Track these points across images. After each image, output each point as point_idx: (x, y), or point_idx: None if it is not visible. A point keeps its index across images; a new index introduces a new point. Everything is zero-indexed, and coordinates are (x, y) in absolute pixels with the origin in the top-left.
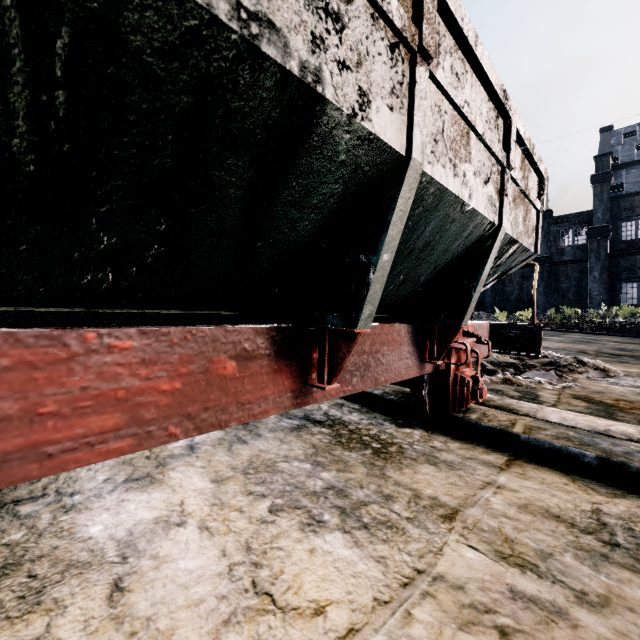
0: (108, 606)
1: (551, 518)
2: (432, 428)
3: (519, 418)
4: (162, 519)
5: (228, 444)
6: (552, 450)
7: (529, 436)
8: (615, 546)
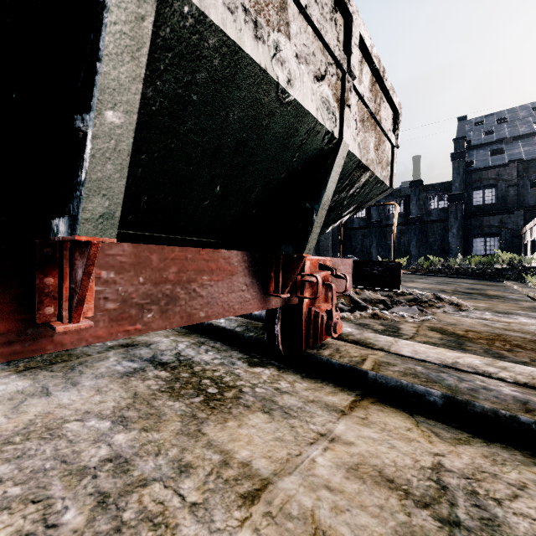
0: None
1: (383, 484)
2: (286, 366)
3: (371, 353)
4: None
5: (21, 398)
6: (399, 388)
7: (377, 373)
8: (455, 526)
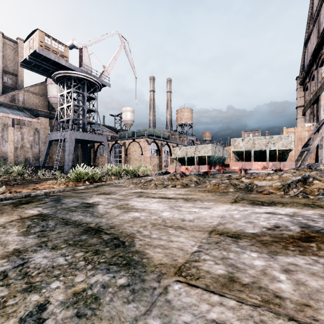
0: None
1: None
2: None
3: None
4: None
5: None
6: None
7: None
8: None
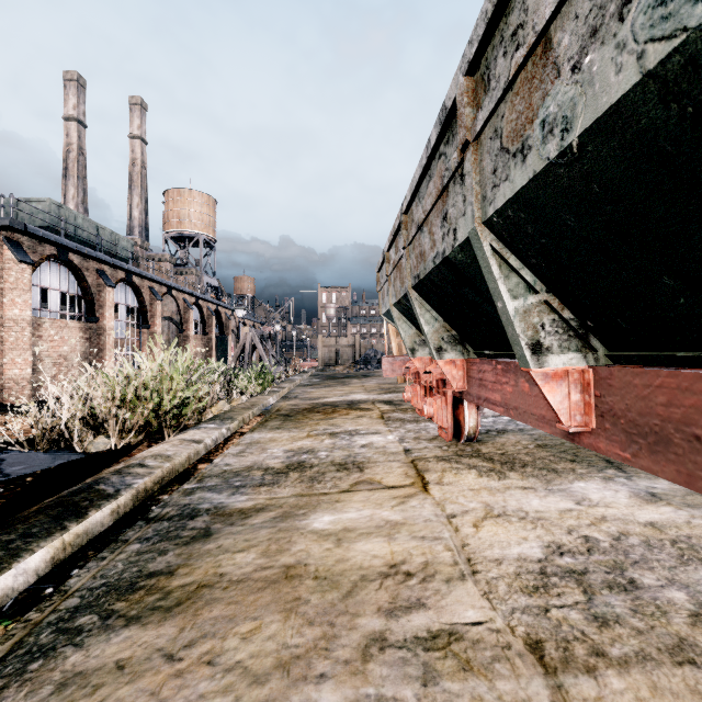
0: (516, 486)
1: None
2: None
3: None
4: (586, 499)
5: None
6: None
7: None
8: None
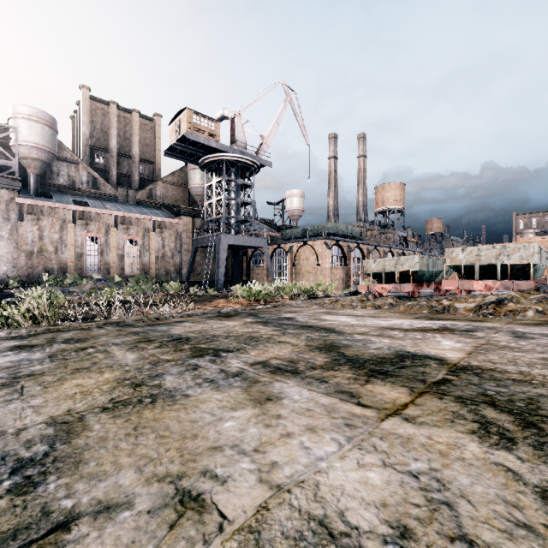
0: None
1: None
2: None
3: None
4: None
5: None
6: None
7: None
8: None
